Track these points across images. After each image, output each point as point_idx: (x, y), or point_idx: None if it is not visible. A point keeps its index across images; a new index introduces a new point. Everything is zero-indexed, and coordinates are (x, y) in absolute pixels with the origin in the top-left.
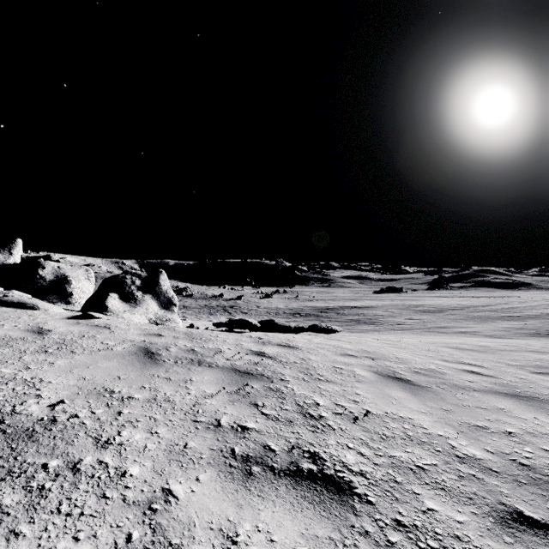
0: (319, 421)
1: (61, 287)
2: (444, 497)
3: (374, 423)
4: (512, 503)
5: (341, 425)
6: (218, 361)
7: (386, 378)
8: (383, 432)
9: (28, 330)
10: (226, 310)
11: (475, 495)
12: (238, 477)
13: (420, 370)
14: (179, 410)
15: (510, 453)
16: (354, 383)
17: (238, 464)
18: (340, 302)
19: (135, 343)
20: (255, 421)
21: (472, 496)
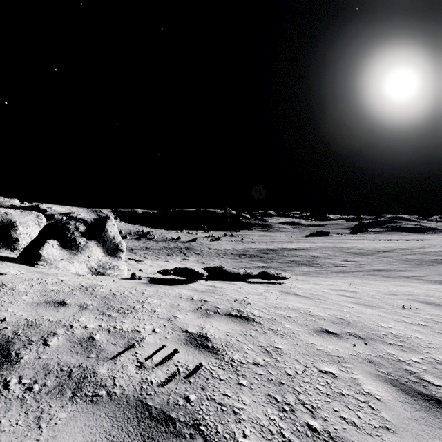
0: None
1: (5, 233)
2: None
3: None
4: None
5: None
6: (119, 374)
7: (423, 405)
8: None
9: None
10: (182, 251)
11: None
12: None
13: None
14: None
15: None
16: (384, 437)
17: None
18: (278, 244)
19: (1, 327)
20: None
21: None
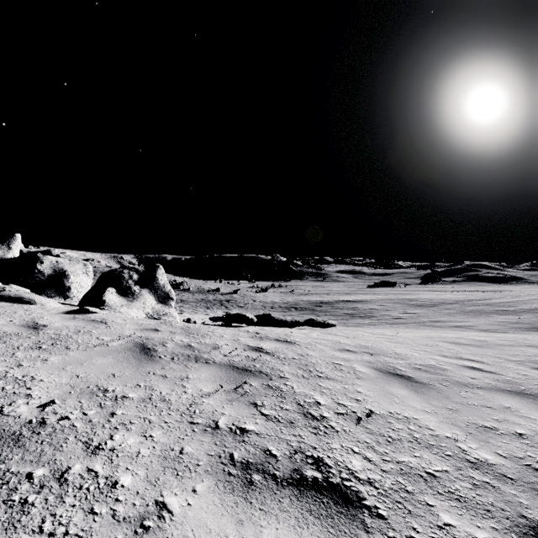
0: (321, 422)
1: (59, 282)
2: (460, 510)
3: (378, 424)
4: (533, 515)
5: (345, 427)
6: (215, 357)
7: (387, 375)
8: (388, 434)
9: (23, 325)
10: (223, 304)
11: (493, 506)
12: (237, 487)
13: (421, 366)
14: (175, 410)
15: (524, 457)
16: (355, 380)
17: (237, 472)
18: (334, 296)
19: (132, 338)
20: (254, 423)
21: (489, 507)
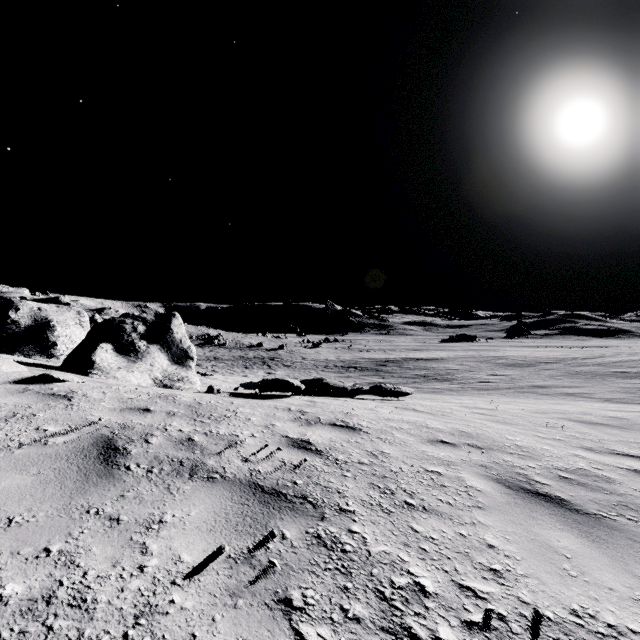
0: None
1: (40, 335)
2: None
3: None
4: None
5: None
6: (227, 465)
7: (522, 496)
8: None
9: None
10: (265, 362)
11: None
12: None
13: (567, 472)
14: None
15: None
16: (473, 511)
17: None
18: (402, 353)
19: (96, 428)
20: None
21: None
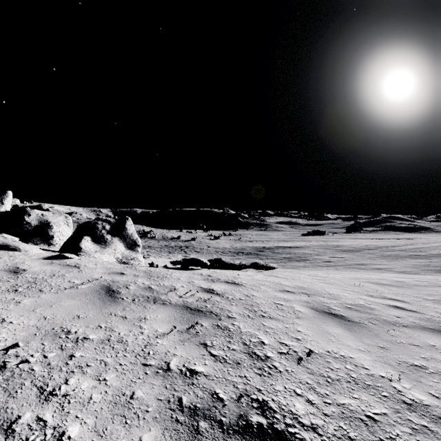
0: (265, 362)
1: (44, 231)
2: None
3: (318, 363)
4: None
5: (287, 367)
6: (171, 298)
7: (322, 314)
8: (327, 374)
9: (5, 270)
10: (183, 249)
11: None
12: (184, 436)
13: (351, 305)
14: (131, 352)
15: None
16: (294, 319)
17: (184, 419)
18: (275, 243)
19: (99, 281)
20: (203, 364)
21: None
